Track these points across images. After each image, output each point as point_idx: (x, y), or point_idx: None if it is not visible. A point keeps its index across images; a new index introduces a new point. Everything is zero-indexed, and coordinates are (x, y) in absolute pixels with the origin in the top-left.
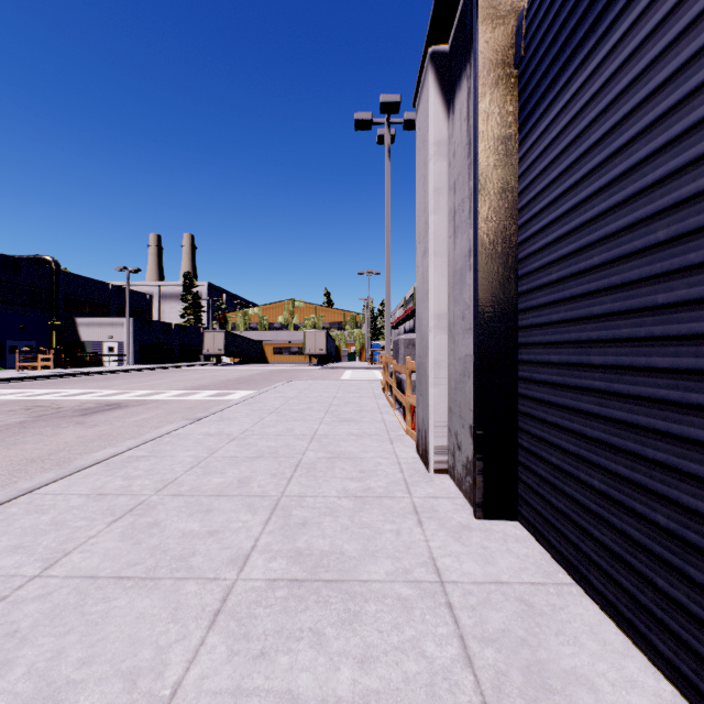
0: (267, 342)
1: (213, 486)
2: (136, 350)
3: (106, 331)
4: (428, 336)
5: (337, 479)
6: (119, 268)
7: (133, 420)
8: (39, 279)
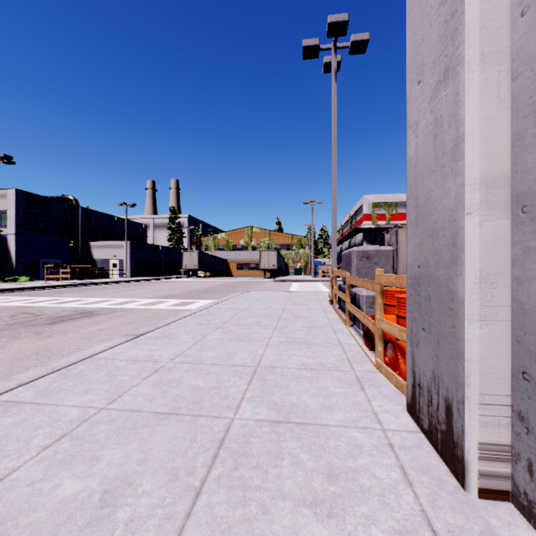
0: (232, 260)
1: (44, 515)
2: (133, 266)
3: (111, 252)
4: (463, 223)
5: (285, 502)
6: (120, 204)
7: (88, 331)
8: (64, 213)
